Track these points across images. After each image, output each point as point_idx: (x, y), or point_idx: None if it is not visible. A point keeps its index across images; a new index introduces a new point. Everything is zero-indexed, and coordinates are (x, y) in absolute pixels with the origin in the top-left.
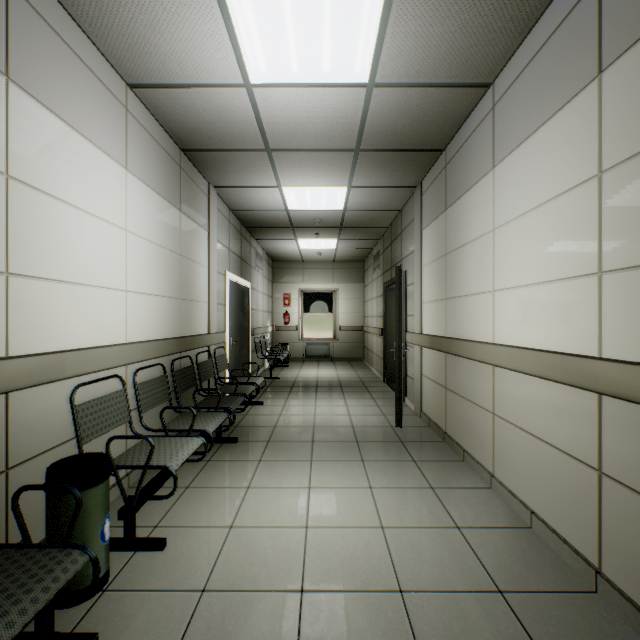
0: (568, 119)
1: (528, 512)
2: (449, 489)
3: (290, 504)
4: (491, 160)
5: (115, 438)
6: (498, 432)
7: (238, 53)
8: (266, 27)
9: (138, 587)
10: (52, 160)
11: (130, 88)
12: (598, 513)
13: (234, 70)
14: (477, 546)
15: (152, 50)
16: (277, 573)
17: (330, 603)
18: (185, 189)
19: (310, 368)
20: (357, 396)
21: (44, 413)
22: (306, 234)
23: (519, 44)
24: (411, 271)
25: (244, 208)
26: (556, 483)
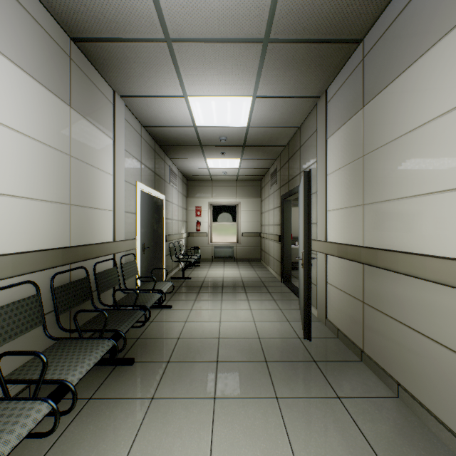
0: None
1: None
2: None
3: None
4: None
5: None
6: None
7: None
8: None
9: None
10: None
11: None
12: None
13: None
14: None
15: None
16: None
17: None
18: (78, 85)
19: (217, 268)
20: (259, 297)
21: None
22: (213, 153)
23: None
24: (312, 181)
25: (155, 123)
26: None
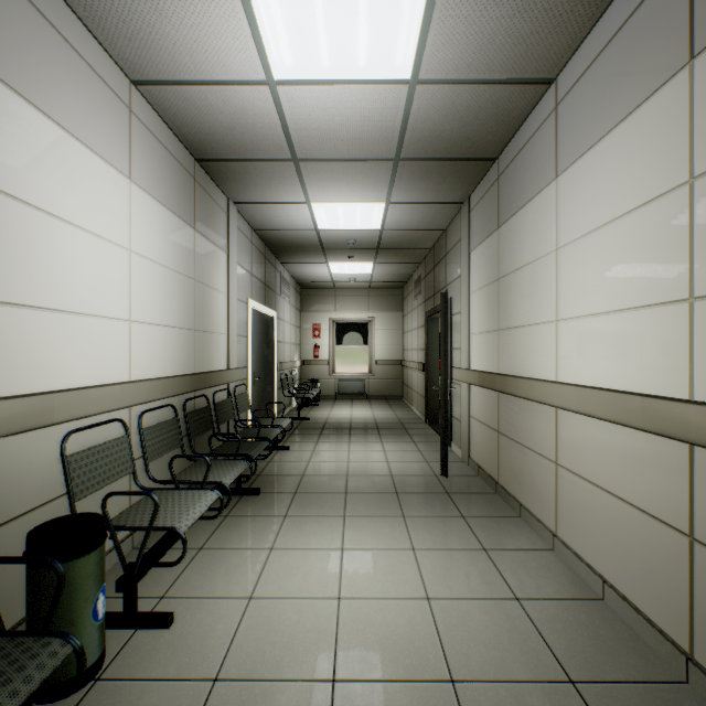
0: (650, 116)
1: (600, 581)
2: (505, 551)
3: (320, 569)
4: (553, 169)
5: (113, 495)
6: (562, 485)
7: (259, 43)
8: (291, 10)
9: (137, 675)
10: (38, 166)
11: (135, 86)
12: (689, 587)
13: (255, 64)
14: (541, 623)
15: (158, 39)
16: (304, 657)
17: (367, 697)
18: (200, 204)
19: (343, 407)
20: (396, 440)
21: (28, 465)
22: (338, 257)
23: (588, 31)
24: (457, 298)
25: (268, 227)
26: (635, 548)
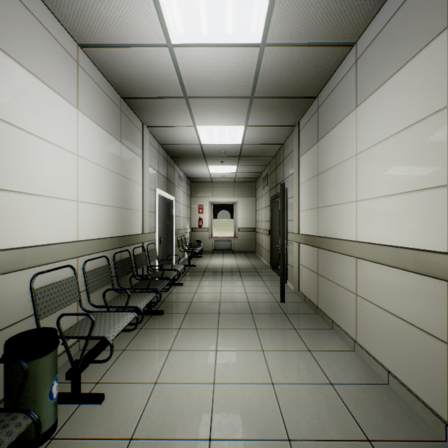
0: (420, 64)
1: (385, 372)
2: (322, 352)
3: (201, 364)
4: (354, 102)
5: (64, 315)
6: (360, 308)
7: (161, 18)
8: None
9: (79, 436)
10: (15, 98)
11: (81, 48)
12: (447, 377)
13: (159, 32)
14: (347, 400)
15: (95, 16)
16: (190, 423)
17: None
18: (125, 127)
19: (217, 258)
20: (251, 279)
21: (8, 296)
22: (214, 162)
23: (378, 10)
24: (291, 188)
25: (169, 142)
26: (410, 351)
